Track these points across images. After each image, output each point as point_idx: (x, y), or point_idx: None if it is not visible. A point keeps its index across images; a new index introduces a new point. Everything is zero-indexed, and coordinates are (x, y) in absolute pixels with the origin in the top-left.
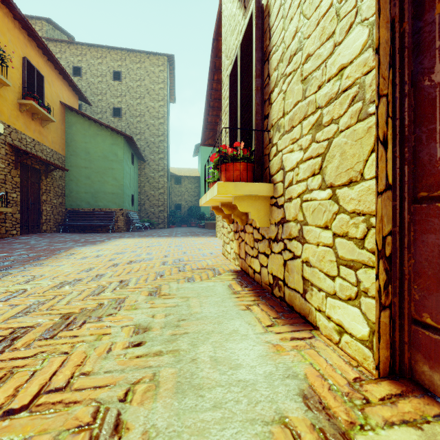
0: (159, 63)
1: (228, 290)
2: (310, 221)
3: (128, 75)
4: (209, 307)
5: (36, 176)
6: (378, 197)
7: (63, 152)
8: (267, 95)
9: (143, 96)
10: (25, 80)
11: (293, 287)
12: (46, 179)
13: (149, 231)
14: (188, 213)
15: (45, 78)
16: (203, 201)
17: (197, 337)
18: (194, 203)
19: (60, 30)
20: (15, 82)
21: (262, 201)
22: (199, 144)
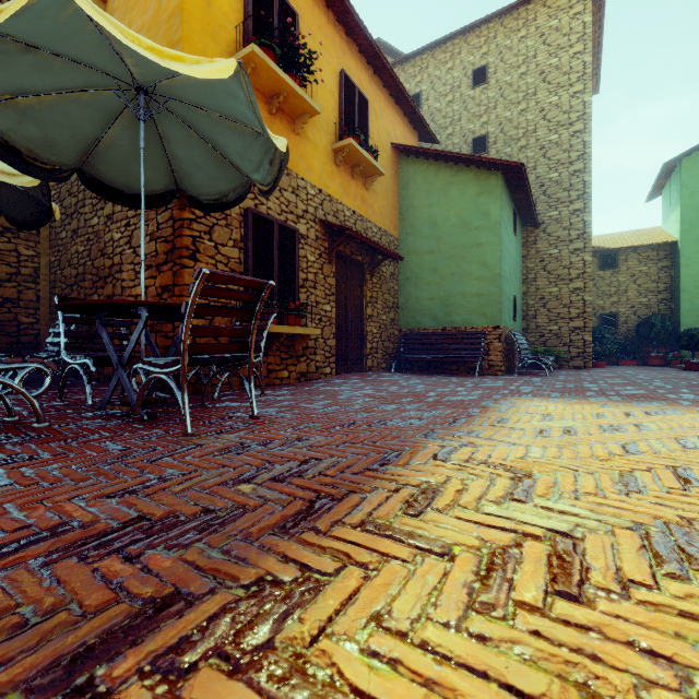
0: (570, 2)
1: None
2: None
3: (500, 65)
4: None
5: (357, 275)
6: None
7: (395, 233)
8: None
9: (532, 92)
10: (342, 109)
11: None
12: (371, 279)
13: (558, 375)
14: (639, 333)
15: (369, 106)
16: None
17: None
18: (655, 308)
19: (391, 56)
20: (328, 115)
21: None
22: (676, 158)
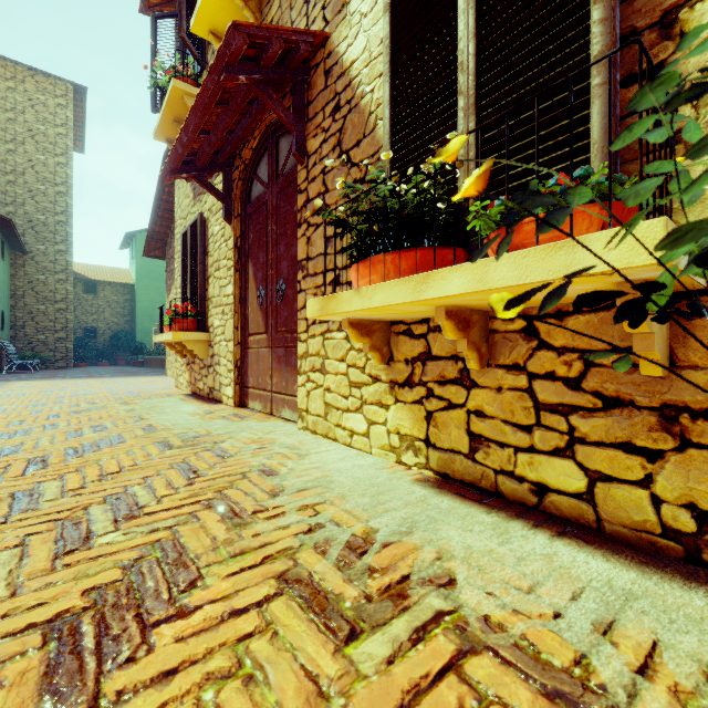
0: (56, 91)
1: (180, 400)
2: (222, 355)
3: None
4: (167, 404)
5: None
6: (235, 347)
7: None
8: (207, 277)
9: (21, 140)
10: None
11: (217, 389)
12: None
13: (42, 372)
14: (112, 343)
15: None
16: (158, 339)
17: (163, 409)
18: (123, 326)
19: None
20: None
21: (203, 343)
22: (134, 232)
